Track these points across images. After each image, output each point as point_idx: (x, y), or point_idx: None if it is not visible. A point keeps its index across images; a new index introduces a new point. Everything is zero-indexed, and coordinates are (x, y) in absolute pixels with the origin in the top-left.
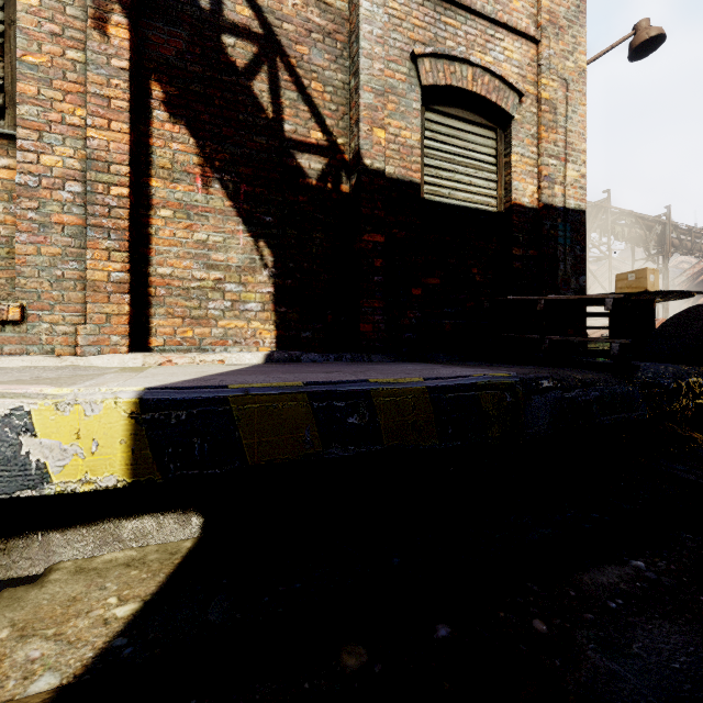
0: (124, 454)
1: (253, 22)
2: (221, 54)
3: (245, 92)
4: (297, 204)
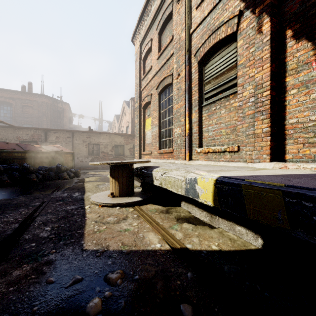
0: (212, 196)
1: None
2: None
3: None
4: None
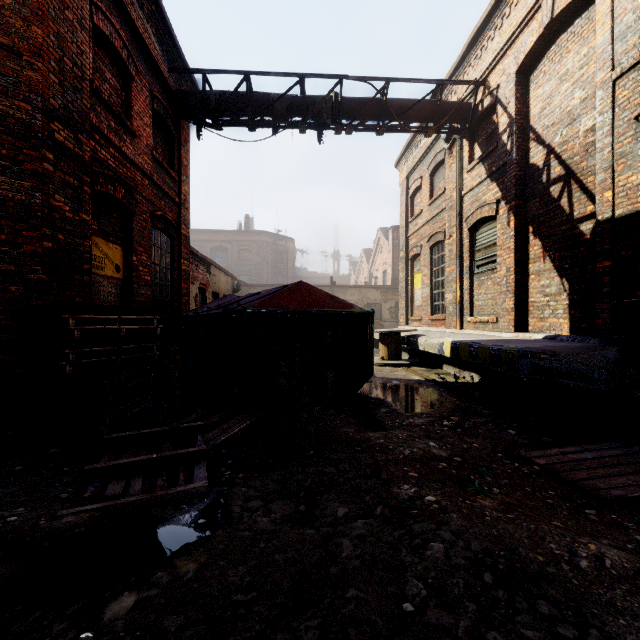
0: (449, 351)
1: (561, 171)
2: (549, 197)
3: (557, 208)
4: (579, 253)
